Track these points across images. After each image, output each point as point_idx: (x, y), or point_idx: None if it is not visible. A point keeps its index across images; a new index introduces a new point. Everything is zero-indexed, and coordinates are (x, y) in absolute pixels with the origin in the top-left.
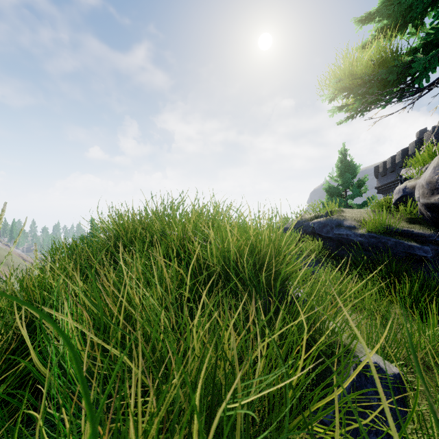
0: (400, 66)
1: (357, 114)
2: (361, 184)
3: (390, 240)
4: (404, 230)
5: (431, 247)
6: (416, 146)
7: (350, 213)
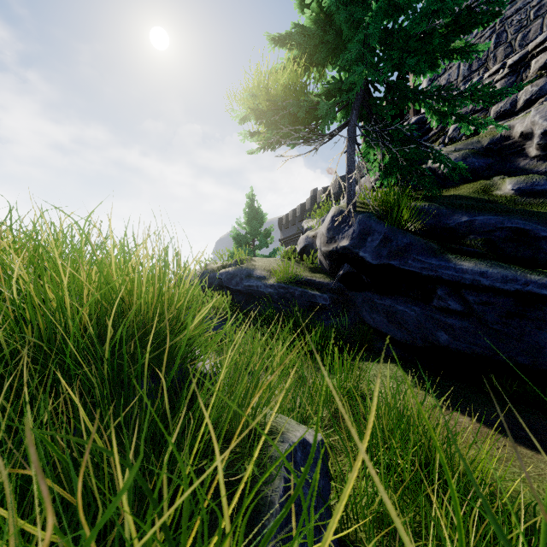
0: (308, 103)
1: (268, 147)
2: (268, 234)
3: (297, 290)
4: (308, 279)
5: (328, 295)
6: (312, 202)
7: (260, 262)
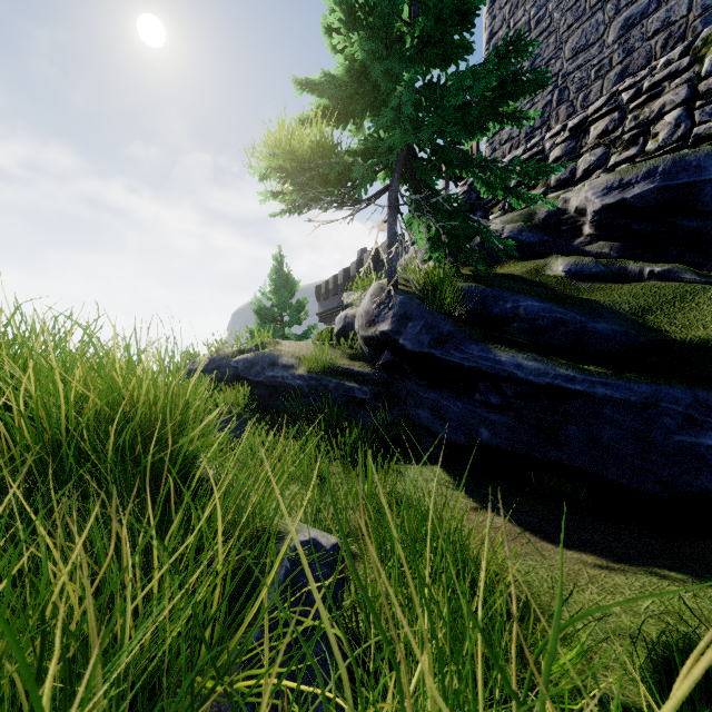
0: (341, 165)
1: (295, 210)
2: (301, 307)
3: (332, 381)
4: (345, 368)
5: (369, 388)
6: (358, 267)
7: (287, 347)
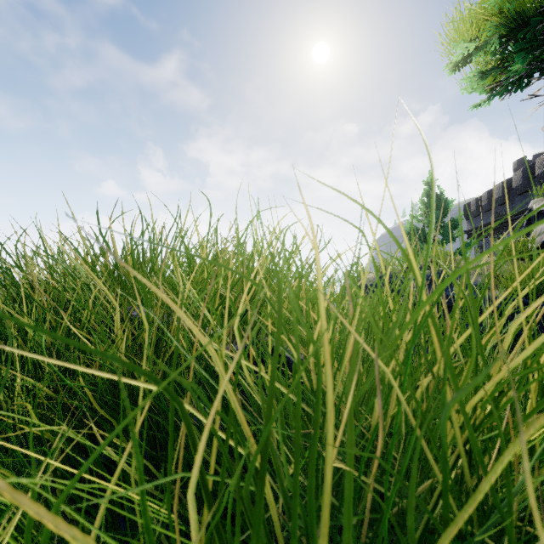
0: None
1: (512, 87)
2: (455, 225)
3: None
4: None
5: None
6: (524, 176)
7: None
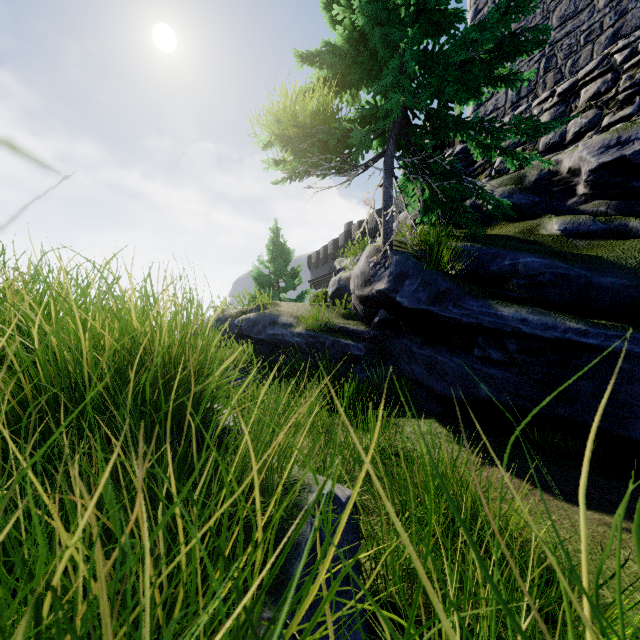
0: (340, 130)
1: (295, 177)
2: (295, 274)
3: (328, 339)
4: (341, 326)
5: (363, 345)
6: (346, 238)
7: (285, 307)
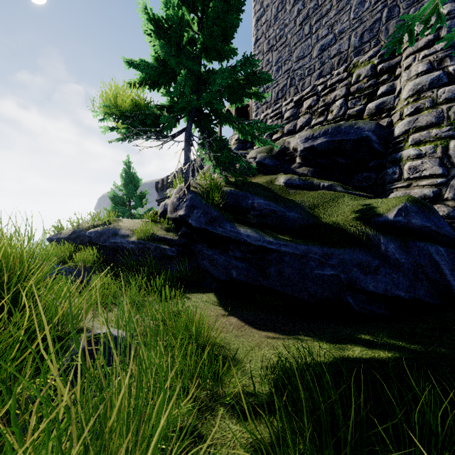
0: (152, 116)
1: (125, 139)
2: (143, 196)
3: (153, 245)
4: (162, 237)
5: (176, 249)
6: (182, 171)
7: (126, 223)
